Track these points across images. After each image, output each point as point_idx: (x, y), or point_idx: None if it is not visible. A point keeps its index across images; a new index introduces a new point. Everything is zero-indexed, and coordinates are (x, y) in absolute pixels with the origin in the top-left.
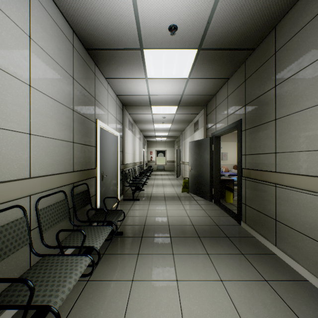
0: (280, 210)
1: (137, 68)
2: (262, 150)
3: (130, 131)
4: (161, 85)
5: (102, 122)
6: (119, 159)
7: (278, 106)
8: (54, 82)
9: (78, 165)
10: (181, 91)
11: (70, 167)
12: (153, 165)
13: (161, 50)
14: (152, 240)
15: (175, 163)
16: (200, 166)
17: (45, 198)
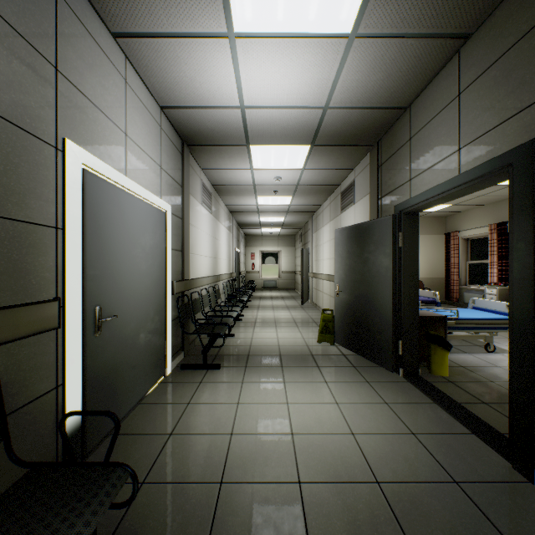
0: None
1: None
2: None
3: (205, 208)
4: (273, 69)
5: (97, 159)
6: (170, 269)
7: None
8: None
9: None
10: (324, 92)
11: None
12: (256, 279)
13: None
14: None
15: (297, 275)
16: (364, 284)
17: None
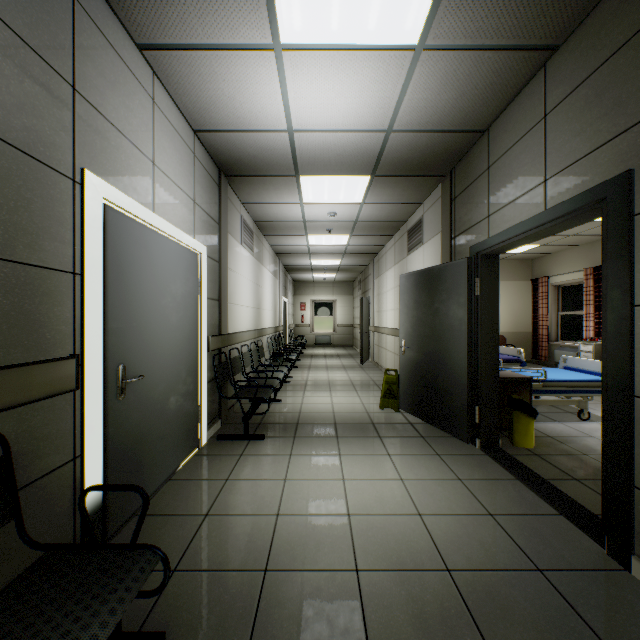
0: None
1: None
2: None
3: (246, 249)
4: (326, 86)
5: (120, 192)
6: (205, 322)
7: None
8: None
9: None
10: (386, 112)
11: None
12: (306, 333)
13: None
14: None
15: (356, 329)
16: (434, 340)
17: None
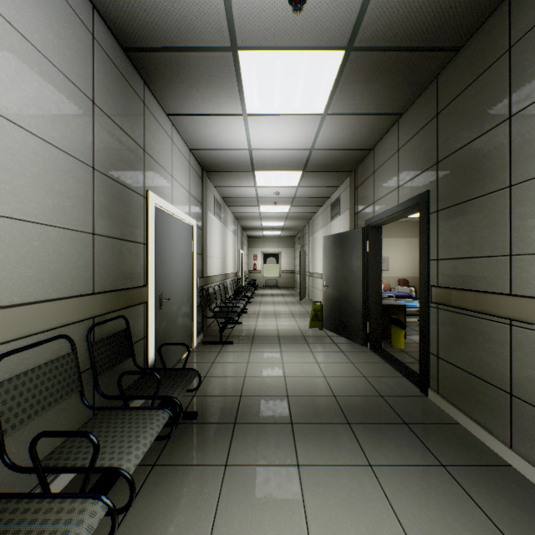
0: (523, 375)
1: (226, 93)
2: (476, 250)
3: (217, 218)
4: (272, 129)
5: (160, 198)
6: (195, 268)
7: (519, 157)
8: (44, 103)
9: (105, 281)
10: (309, 141)
11: (85, 285)
12: (258, 278)
13: (273, 52)
14: (255, 430)
15: (296, 274)
16: (344, 280)
17: (18, 353)
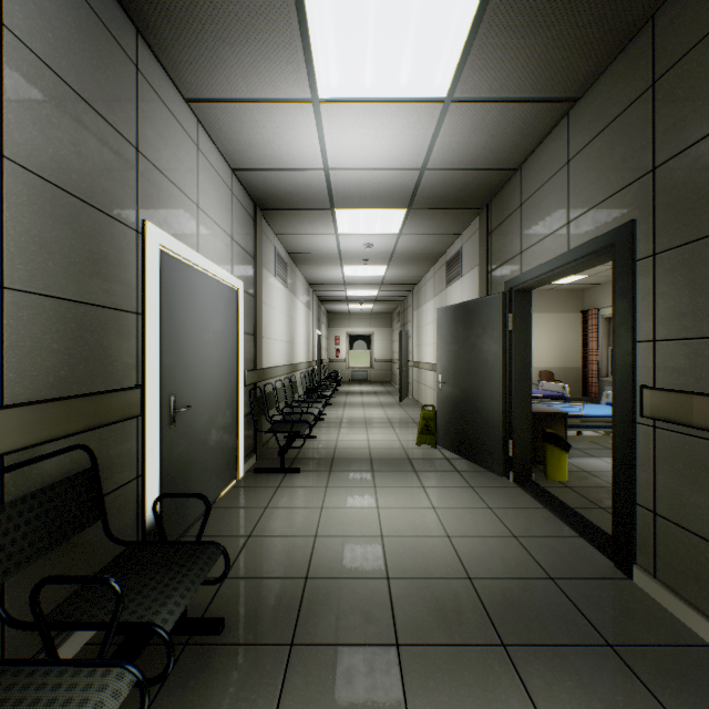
0: None
1: (282, 55)
2: None
3: (279, 281)
4: (361, 131)
5: (172, 238)
6: (242, 356)
7: None
8: None
9: (35, 381)
10: (420, 153)
11: None
12: (341, 369)
13: None
14: (328, 664)
15: (395, 364)
16: (470, 374)
17: None
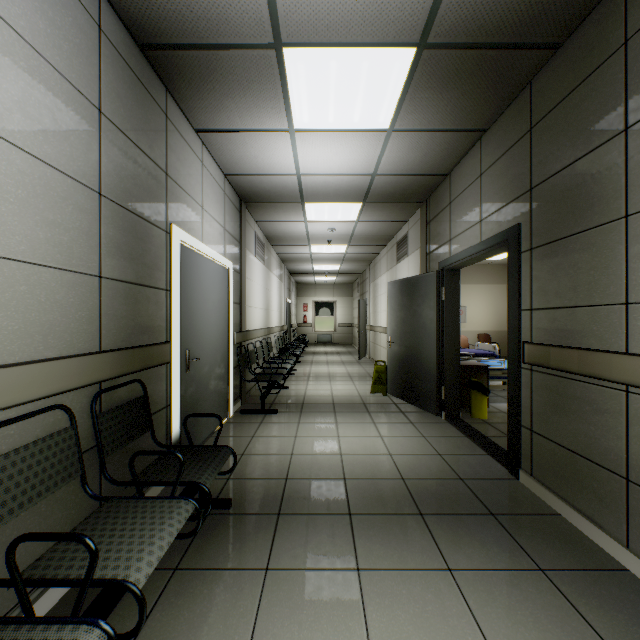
0: None
1: (269, 103)
2: (582, 297)
3: (258, 259)
4: (326, 150)
5: (187, 234)
6: (232, 321)
7: (638, 179)
8: (34, 109)
9: (115, 336)
10: (371, 164)
11: (89, 341)
12: (308, 332)
13: (326, 50)
14: (303, 523)
15: (355, 328)
16: (413, 335)
17: None
